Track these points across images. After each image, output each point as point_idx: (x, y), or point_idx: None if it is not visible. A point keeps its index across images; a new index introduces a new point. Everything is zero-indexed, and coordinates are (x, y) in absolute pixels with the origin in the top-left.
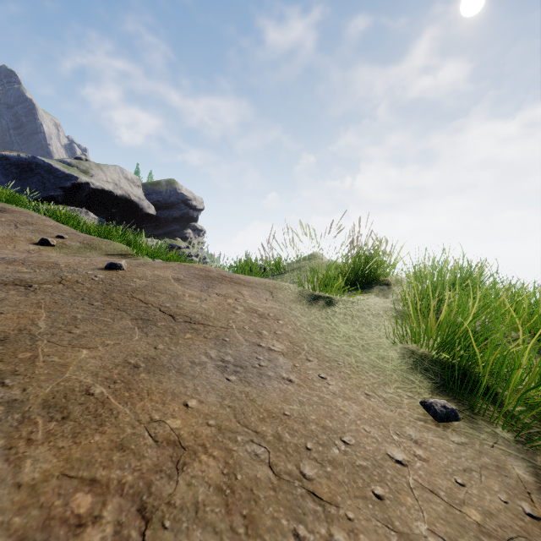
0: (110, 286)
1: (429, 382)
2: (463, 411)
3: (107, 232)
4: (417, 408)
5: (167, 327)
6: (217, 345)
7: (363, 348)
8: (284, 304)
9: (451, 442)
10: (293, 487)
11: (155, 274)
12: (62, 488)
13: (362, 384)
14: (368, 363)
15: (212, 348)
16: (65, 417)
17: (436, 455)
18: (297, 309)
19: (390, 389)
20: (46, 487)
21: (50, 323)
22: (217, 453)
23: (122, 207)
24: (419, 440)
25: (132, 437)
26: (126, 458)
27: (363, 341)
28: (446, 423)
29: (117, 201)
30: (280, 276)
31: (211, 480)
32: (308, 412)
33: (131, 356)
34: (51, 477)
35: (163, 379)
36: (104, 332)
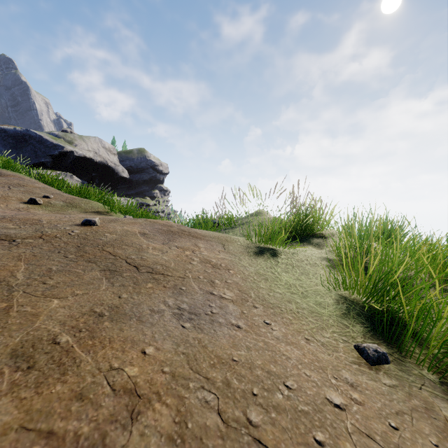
0: (84, 240)
1: (361, 326)
2: (392, 354)
3: (87, 192)
4: (351, 352)
5: (131, 277)
6: (175, 293)
7: (302, 295)
8: (234, 255)
9: (383, 385)
10: (240, 434)
11: (124, 229)
12: (20, 441)
13: (302, 329)
14: (307, 309)
15: (170, 297)
16: (31, 366)
17: (370, 398)
18: (246, 260)
19: (327, 333)
20: (4, 441)
21: (27, 274)
22: (170, 401)
23: (100, 171)
24: (355, 384)
25: (91, 386)
26: (84, 408)
27: (302, 288)
28: (378, 366)
29: (96, 166)
30: (231, 230)
31: (163, 429)
32: (255, 357)
33: (97, 305)
34: (10, 430)
35: (124, 327)
36: (75, 283)
